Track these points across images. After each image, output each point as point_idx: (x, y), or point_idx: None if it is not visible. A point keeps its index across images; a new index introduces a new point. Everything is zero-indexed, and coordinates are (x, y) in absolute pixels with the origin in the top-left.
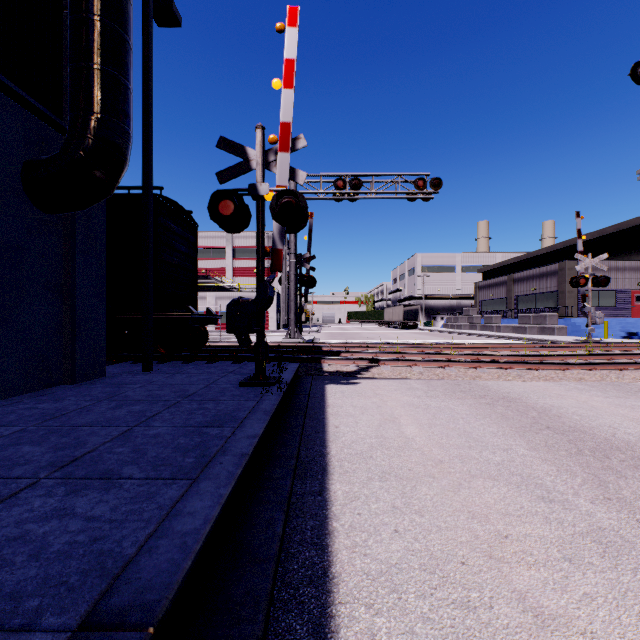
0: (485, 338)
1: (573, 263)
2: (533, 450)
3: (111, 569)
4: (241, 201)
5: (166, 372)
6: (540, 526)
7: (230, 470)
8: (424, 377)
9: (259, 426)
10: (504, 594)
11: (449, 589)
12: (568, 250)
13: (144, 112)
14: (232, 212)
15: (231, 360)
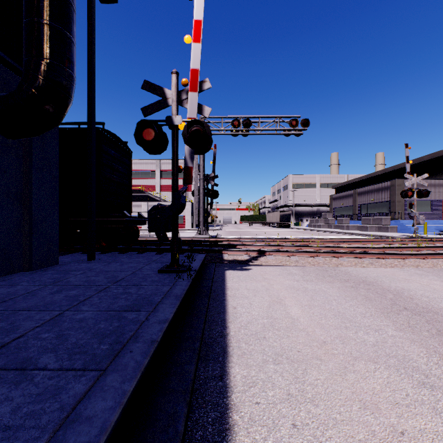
0: (338, 234)
1: (401, 181)
2: (400, 331)
3: None
4: (160, 129)
5: (105, 261)
6: (431, 419)
7: (138, 360)
8: (299, 264)
9: (170, 310)
10: None
11: None
12: (396, 172)
13: (88, 64)
14: (153, 138)
15: (155, 251)
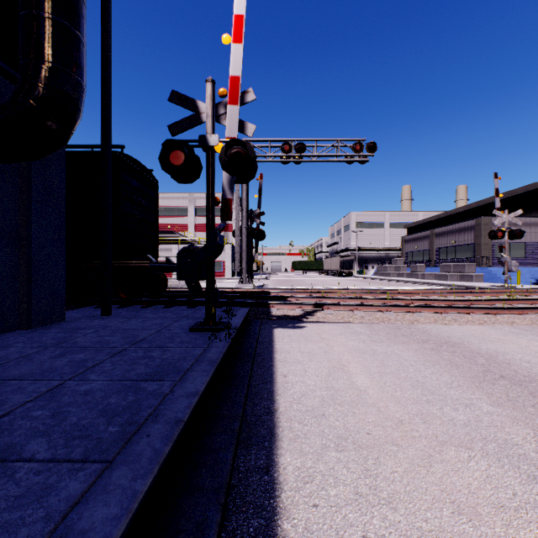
0: (412, 284)
1: (488, 219)
2: (497, 406)
3: None
4: (191, 151)
5: (123, 316)
6: None
7: (156, 447)
8: (366, 321)
9: (202, 380)
10: None
11: None
12: (482, 208)
13: (103, 72)
14: (183, 162)
15: (186, 305)
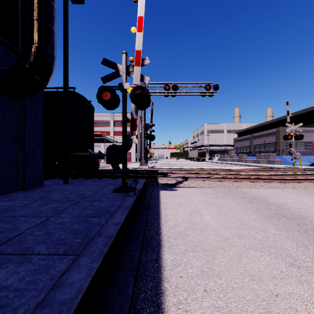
0: (239, 166)
1: (283, 128)
2: (279, 230)
3: None
4: (114, 92)
5: (75, 184)
6: (297, 286)
7: (101, 248)
8: (211, 186)
9: (122, 217)
10: None
11: None
12: (280, 122)
13: (64, 47)
14: (109, 98)
15: (110, 177)
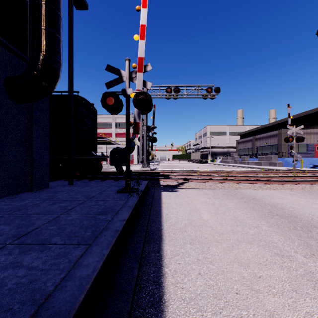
0: (241, 168)
1: (285, 130)
2: (270, 227)
3: (38, 300)
4: (118, 97)
5: (80, 185)
6: (278, 271)
7: (109, 239)
8: (212, 188)
9: (126, 214)
10: (261, 312)
11: (230, 309)
12: (283, 124)
13: (69, 52)
14: (113, 103)
15: (113, 179)
